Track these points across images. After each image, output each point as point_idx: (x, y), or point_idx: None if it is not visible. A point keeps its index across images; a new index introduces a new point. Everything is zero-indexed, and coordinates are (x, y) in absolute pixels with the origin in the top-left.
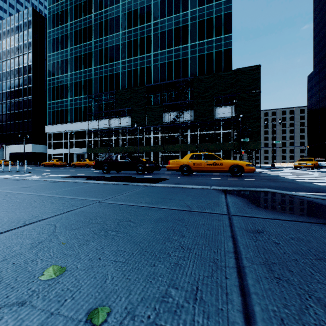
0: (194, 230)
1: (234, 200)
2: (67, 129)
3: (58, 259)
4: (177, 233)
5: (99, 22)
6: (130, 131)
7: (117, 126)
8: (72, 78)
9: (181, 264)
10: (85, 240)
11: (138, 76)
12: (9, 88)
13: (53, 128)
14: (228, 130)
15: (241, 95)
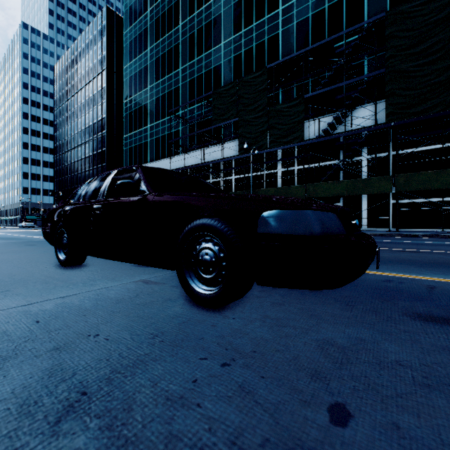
0: None
1: None
2: None
3: None
4: None
5: None
6: (239, 165)
7: (216, 158)
8: (152, 93)
9: None
10: None
11: (252, 62)
12: (84, 125)
13: None
14: None
15: None
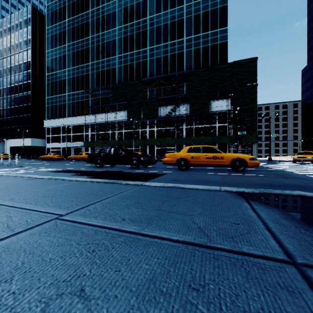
0: None
1: (270, 216)
2: (65, 123)
3: None
4: None
5: (96, 18)
6: (126, 125)
7: (113, 120)
8: (69, 73)
9: None
10: None
11: (134, 71)
12: (9, 84)
13: (51, 122)
14: (224, 123)
15: (238, 88)
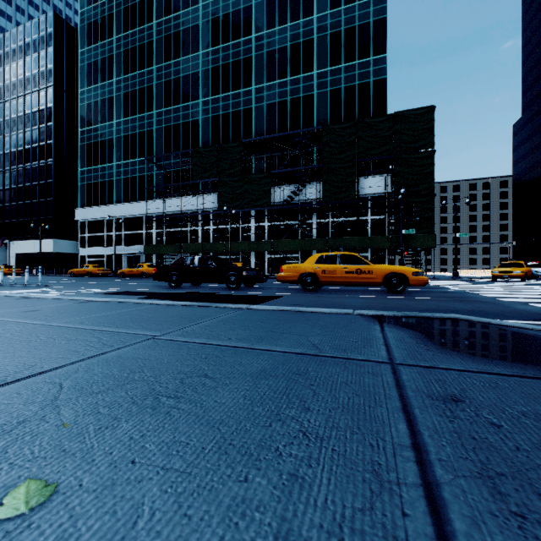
0: (328, 395)
1: (397, 336)
2: (112, 214)
3: (45, 463)
4: (295, 402)
5: (165, 36)
6: (217, 217)
7: (195, 208)
8: (119, 129)
9: (303, 477)
10: (111, 418)
11: (229, 126)
12: (15, 146)
13: (88, 212)
14: (381, 215)
15: (403, 157)
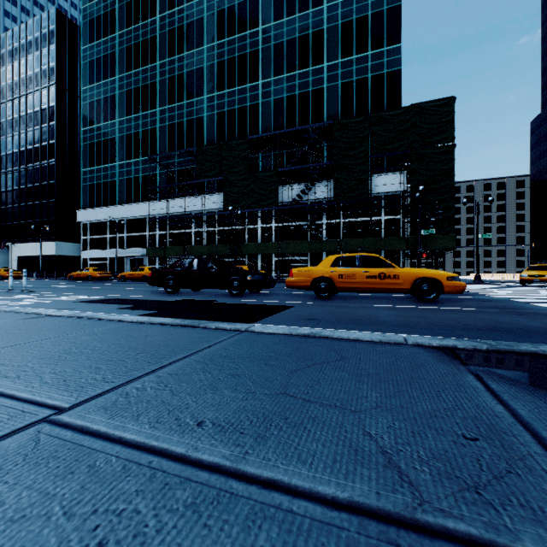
0: None
1: (542, 414)
2: (114, 216)
3: None
4: None
5: (169, 30)
6: (222, 218)
7: (199, 209)
8: (122, 127)
9: None
10: None
11: (235, 122)
12: (17, 146)
13: (90, 213)
14: (396, 215)
15: (420, 152)
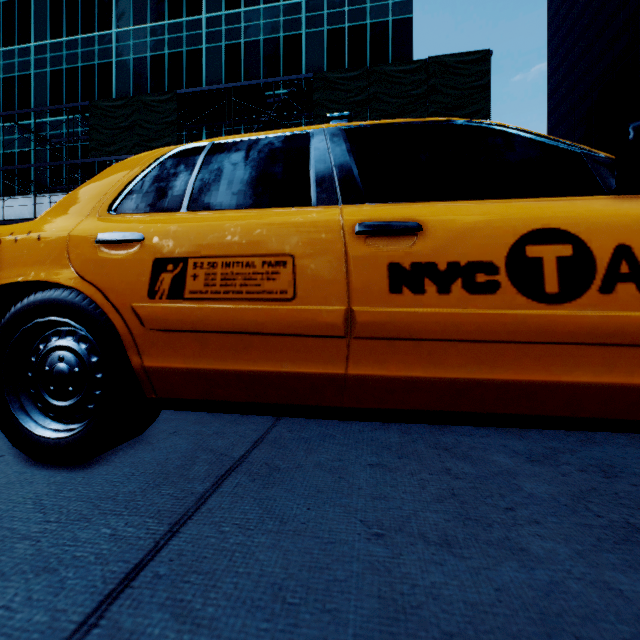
0: None
1: None
2: None
3: None
4: None
5: None
6: None
7: None
8: None
9: None
10: None
11: (164, 77)
12: None
13: None
14: None
15: None
